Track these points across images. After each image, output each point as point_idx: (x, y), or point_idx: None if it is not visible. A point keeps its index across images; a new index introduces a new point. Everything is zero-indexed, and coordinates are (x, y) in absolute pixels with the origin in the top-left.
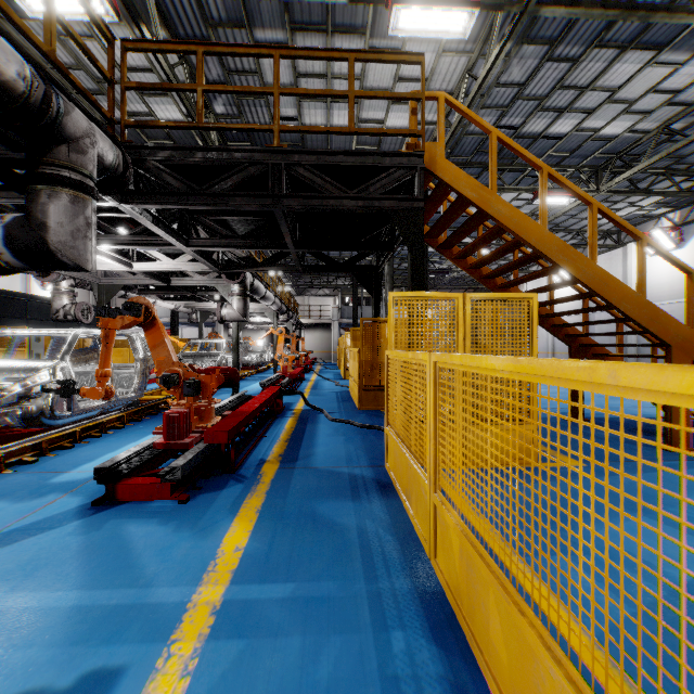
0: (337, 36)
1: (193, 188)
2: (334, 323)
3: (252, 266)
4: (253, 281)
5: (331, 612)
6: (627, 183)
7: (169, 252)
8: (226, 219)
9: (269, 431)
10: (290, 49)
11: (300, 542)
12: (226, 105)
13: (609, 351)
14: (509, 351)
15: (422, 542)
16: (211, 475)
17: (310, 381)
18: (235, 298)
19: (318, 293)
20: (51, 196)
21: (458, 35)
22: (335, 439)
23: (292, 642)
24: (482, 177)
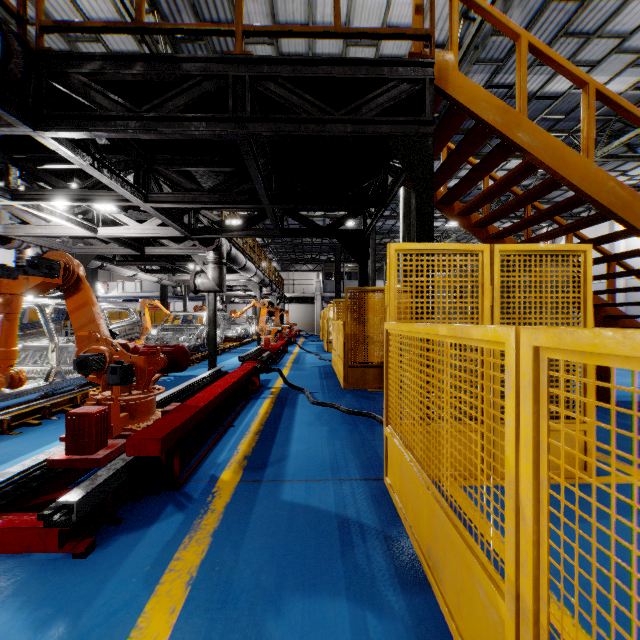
0: None
1: (130, 109)
2: (317, 297)
3: (226, 230)
4: (230, 249)
5: None
6: (620, 150)
7: (141, 218)
8: (193, 174)
9: (239, 417)
10: None
11: None
12: None
13: (639, 324)
14: (551, 324)
15: None
16: (146, 494)
17: (293, 354)
18: (210, 267)
19: (302, 268)
20: None
21: None
22: (317, 431)
23: None
24: None
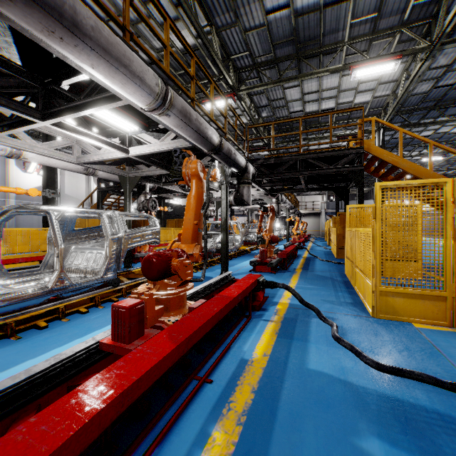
0: (324, 76)
1: (270, 171)
2: (322, 212)
3: (282, 190)
4: (281, 196)
5: (323, 289)
6: None
7: None
8: None
9: (294, 262)
10: (305, 116)
11: (313, 282)
12: (267, 113)
13: None
14: (406, 228)
15: (352, 285)
16: (279, 270)
17: (308, 246)
18: (274, 205)
19: (311, 193)
20: (244, 187)
21: (390, 70)
22: (324, 266)
23: (314, 291)
24: (429, 113)
